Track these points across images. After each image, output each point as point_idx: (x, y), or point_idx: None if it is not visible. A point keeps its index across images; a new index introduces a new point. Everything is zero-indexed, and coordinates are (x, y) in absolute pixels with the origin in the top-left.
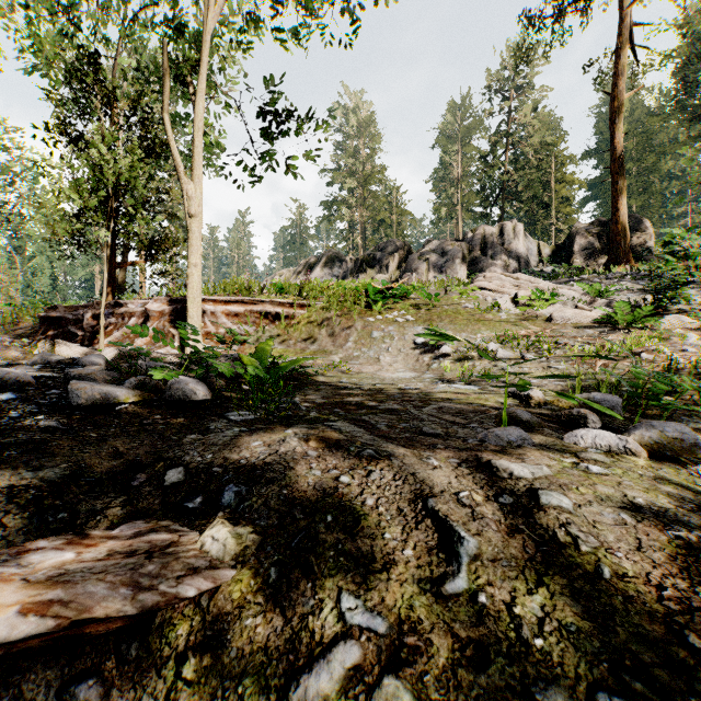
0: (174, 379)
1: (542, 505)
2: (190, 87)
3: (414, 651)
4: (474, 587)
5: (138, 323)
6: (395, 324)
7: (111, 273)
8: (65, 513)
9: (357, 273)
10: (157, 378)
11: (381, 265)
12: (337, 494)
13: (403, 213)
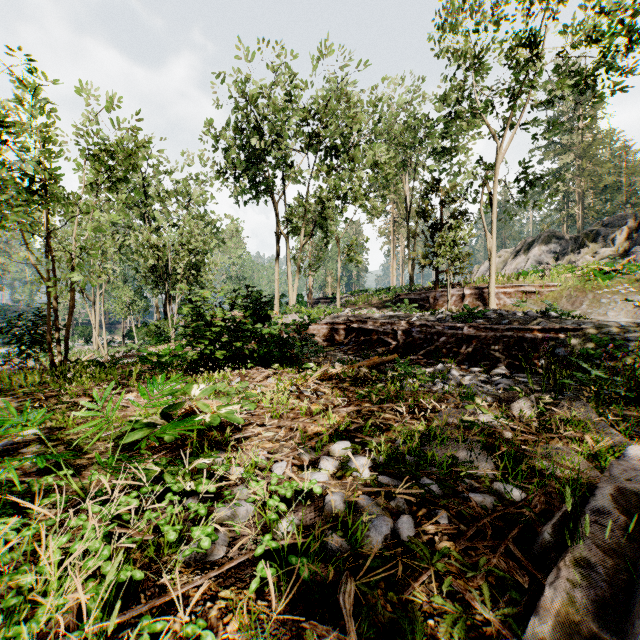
0: (548, 312)
1: (639, 323)
2: (488, 189)
3: (614, 330)
4: (623, 327)
5: (457, 300)
6: (618, 294)
7: (437, 276)
8: (558, 324)
9: (578, 249)
10: (550, 311)
11: (605, 239)
12: (602, 323)
13: (635, 172)
